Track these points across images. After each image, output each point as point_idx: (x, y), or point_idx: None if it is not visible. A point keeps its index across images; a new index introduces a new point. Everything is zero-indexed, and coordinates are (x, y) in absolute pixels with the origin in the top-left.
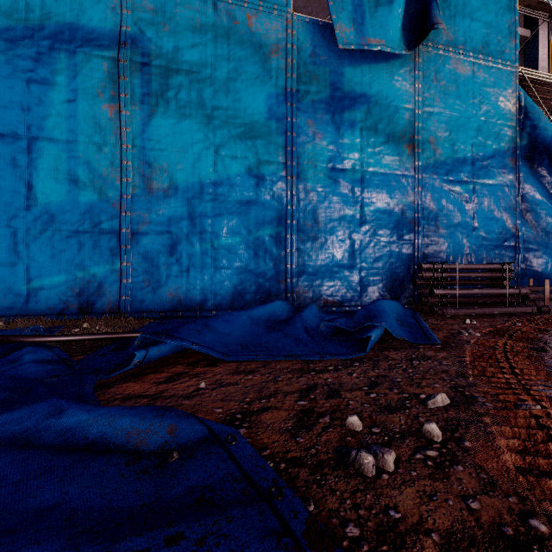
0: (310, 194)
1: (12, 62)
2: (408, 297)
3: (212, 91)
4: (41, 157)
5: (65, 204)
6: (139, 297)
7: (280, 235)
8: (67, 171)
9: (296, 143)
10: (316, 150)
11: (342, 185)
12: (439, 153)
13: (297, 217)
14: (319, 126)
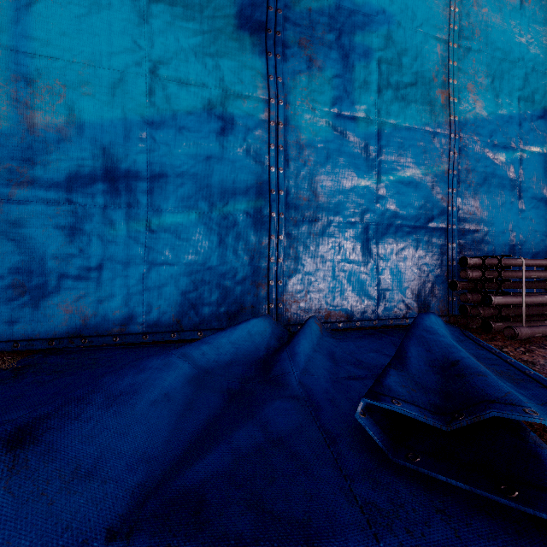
0: (306, 151)
1: None
2: (440, 305)
3: None
4: None
5: None
6: (7, 314)
7: (259, 211)
8: None
9: (284, 71)
10: (313, 85)
11: (352, 140)
12: (479, 105)
13: (286, 186)
14: (318, 49)
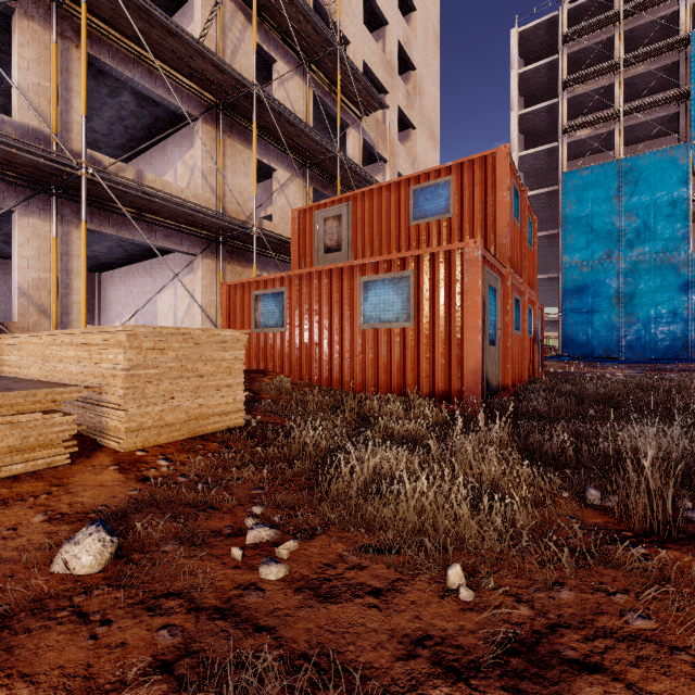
0: None
1: (587, 293)
2: None
3: (653, 288)
4: (595, 316)
5: (601, 328)
6: (625, 354)
7: (685, 333)
8: (602, 319)
9: (693, 299)
10: None
11: None
12: None
13: (694, 326)
14: None
